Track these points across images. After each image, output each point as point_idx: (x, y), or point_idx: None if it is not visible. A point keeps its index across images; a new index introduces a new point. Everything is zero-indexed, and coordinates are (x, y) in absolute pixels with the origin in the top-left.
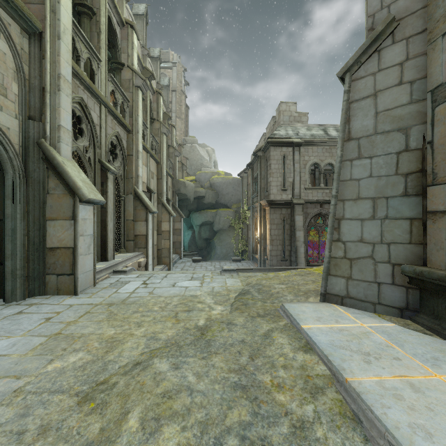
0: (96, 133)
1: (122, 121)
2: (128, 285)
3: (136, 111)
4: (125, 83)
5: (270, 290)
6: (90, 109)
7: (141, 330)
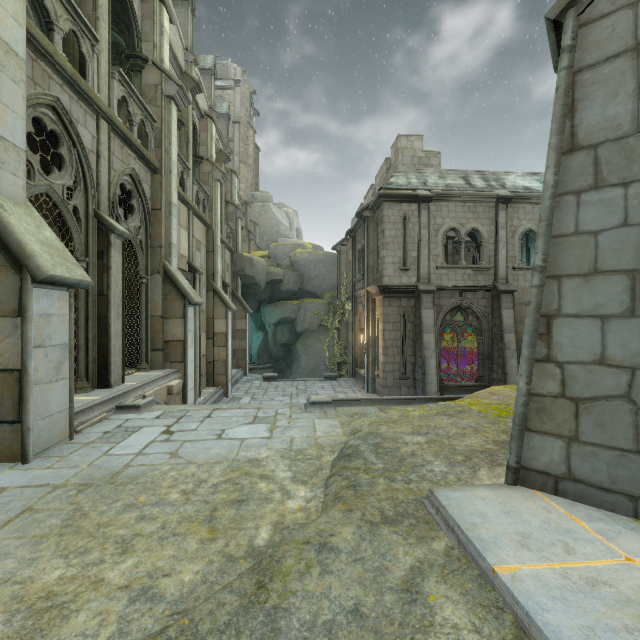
0: (89, 165)
1: (141, 151)
2: (136, 436)
3: (167, 137)
4: (148, 90)
5: (398, 447)
6: (77, 121)
7: (125, 566)
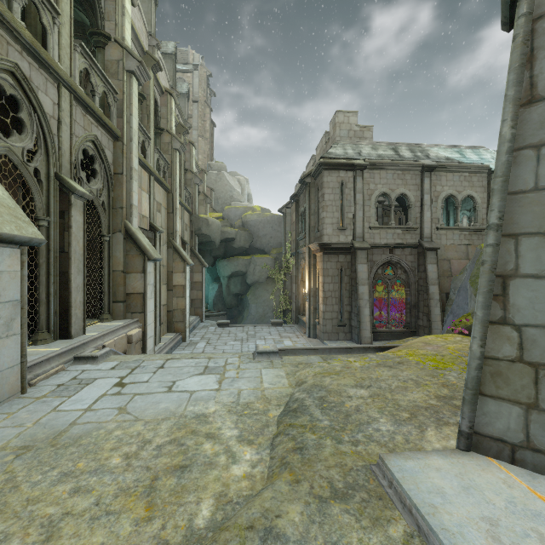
0: (50, 130)
1: (103, 120)
2: (88, 389)
3: (128, 108)
4: (110, 65)
5: (342, 402)
6: (38, 88)
7: None
